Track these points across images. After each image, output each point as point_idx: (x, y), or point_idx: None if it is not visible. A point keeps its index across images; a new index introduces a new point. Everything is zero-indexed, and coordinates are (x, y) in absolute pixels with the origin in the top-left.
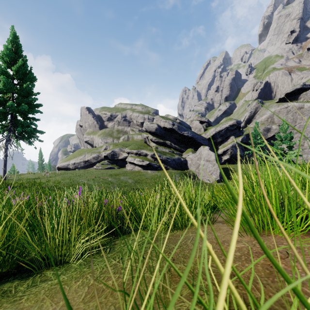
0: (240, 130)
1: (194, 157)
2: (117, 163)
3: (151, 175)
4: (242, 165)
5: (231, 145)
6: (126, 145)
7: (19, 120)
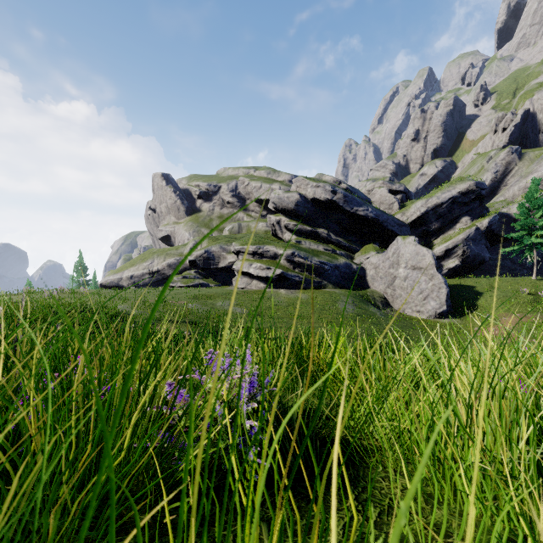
0: (481, 204)
1: (383, 262)
2: (216, 277)
3: (286, 299)
4: (494, 280)
5: (464, 235)
6: (235, 240)
7: None
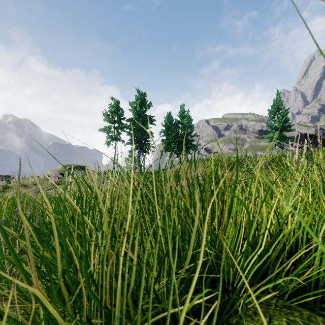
0: None
1: None
2: None
3: None
4: None
5: None
6: (263, 149)
7: (284, 136)
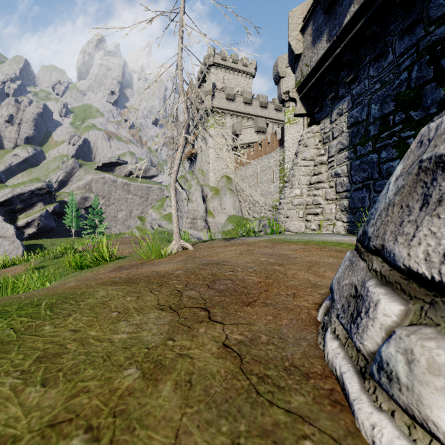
0: (51, 196)
1: None
2: None
3: None
4: (55, 240)
5: (39, 214)
6: None
7: None
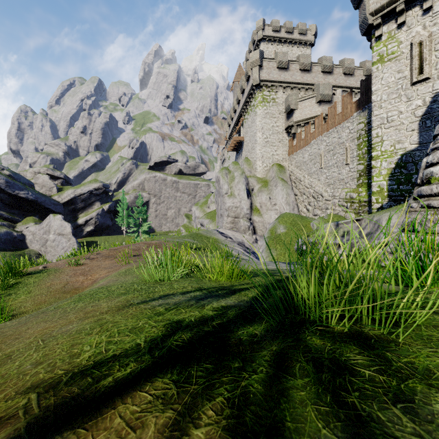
0: (108, 195)
1: (39, 230)
2: None
3: None
4: (108, 237)
5: (96, 213)
6: None
7: None
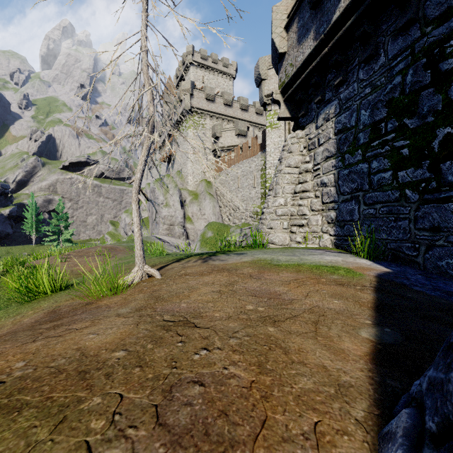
0: (7, 198)
1: None
2: None
3: None
4: (11, 248)
5: None
6: None
7: None
